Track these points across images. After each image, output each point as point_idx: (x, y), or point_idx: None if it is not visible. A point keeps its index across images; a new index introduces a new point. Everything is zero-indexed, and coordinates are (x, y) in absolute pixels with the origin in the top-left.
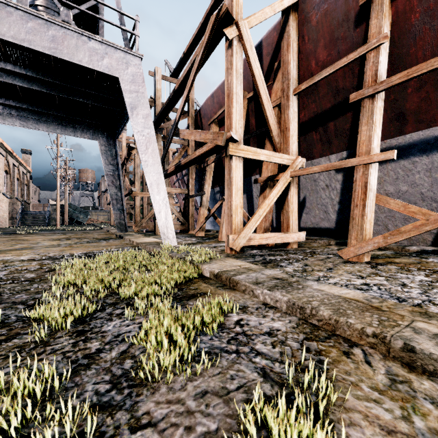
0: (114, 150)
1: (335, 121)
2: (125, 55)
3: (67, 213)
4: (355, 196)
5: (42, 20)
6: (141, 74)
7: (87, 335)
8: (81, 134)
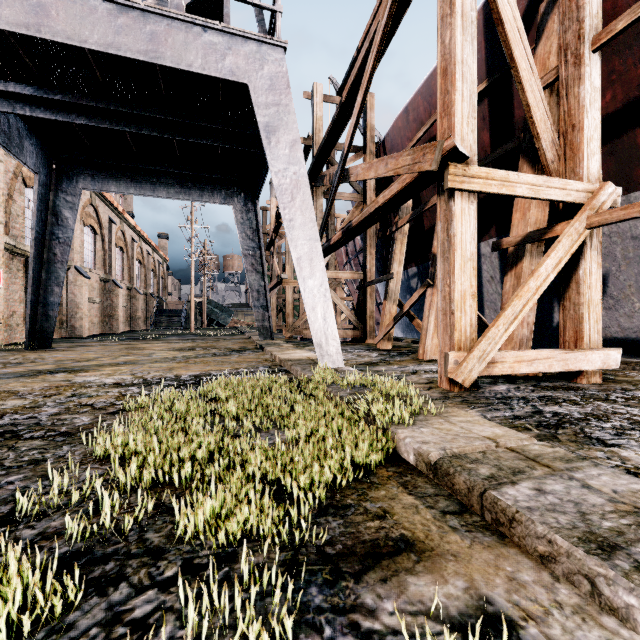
0: (254, 217)
1: None
2: (259, 47)
3: (205, 313)
4: None
5: (137, 11)
6: (284, 75)
7: None
8: (211, 198)
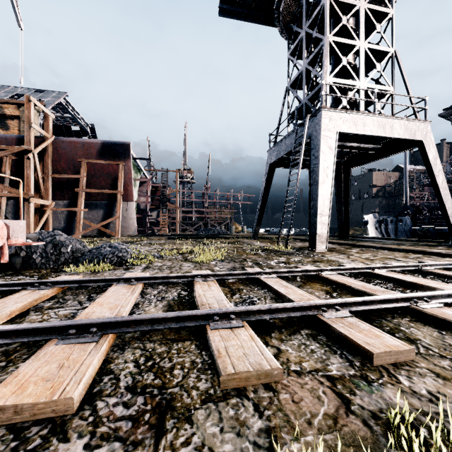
0: None
1: (67, 189)
2: None
3: None
4: (77, 220)
5: None
6: None
7: None
8: None
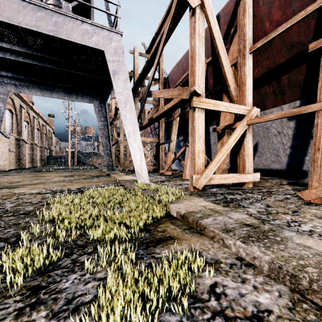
0: (104, 110)
1: (289, 74)
2: (109, 33)
3: (76, 157)
4: (316, 140)
5: (48, 10)
6: (121, 47)
7: (40, 295)
8: (81, 99)
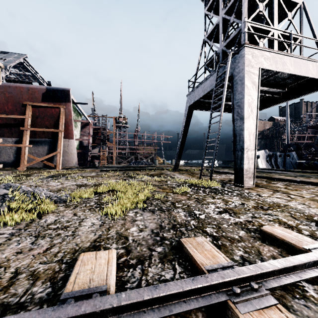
0: None
1: (15, 128)
2: None
3: None
4: (22, 154)
5: None
6: None
7: None
8: None
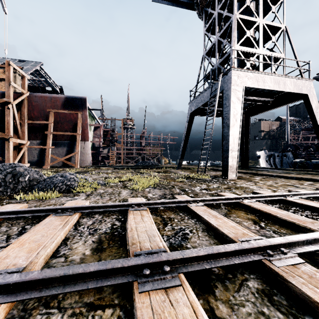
0: None
1: (39, 132)
2: None
3: None
4: (46, 154)
5: None
6: None
7: None
8: None
